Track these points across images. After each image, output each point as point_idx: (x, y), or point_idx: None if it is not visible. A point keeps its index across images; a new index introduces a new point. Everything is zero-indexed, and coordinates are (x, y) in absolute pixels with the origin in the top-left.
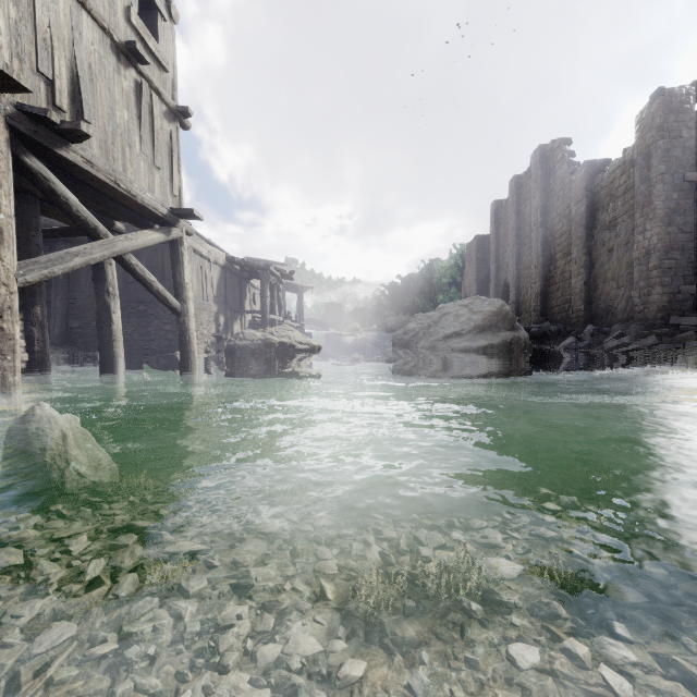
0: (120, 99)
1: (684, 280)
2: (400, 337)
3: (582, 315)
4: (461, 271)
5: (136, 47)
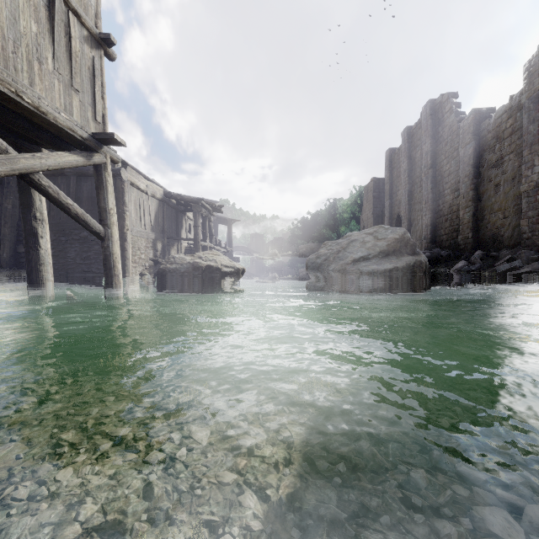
0: (25, 8)
1: None
2: (313, 260)
3: (469, 242)
4: (359, 208)
5: None
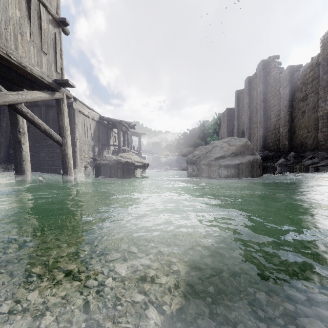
0: (12, 1)
1: None
2: (190, 158)
3: (286, 147)
4: (219, 126)
5: None
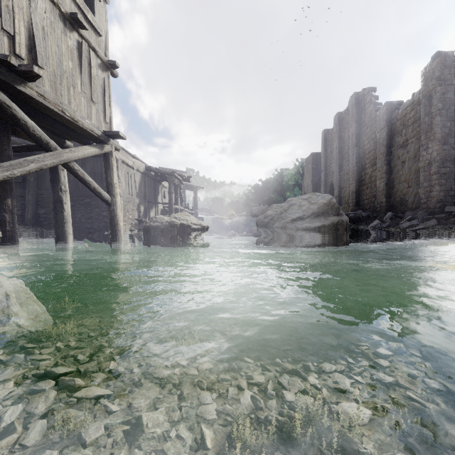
0: (66, 53)
1: (454, 181)
2: (261, 220)
3: (383, 205)
4: (301, 176)
5: (77, 16)
